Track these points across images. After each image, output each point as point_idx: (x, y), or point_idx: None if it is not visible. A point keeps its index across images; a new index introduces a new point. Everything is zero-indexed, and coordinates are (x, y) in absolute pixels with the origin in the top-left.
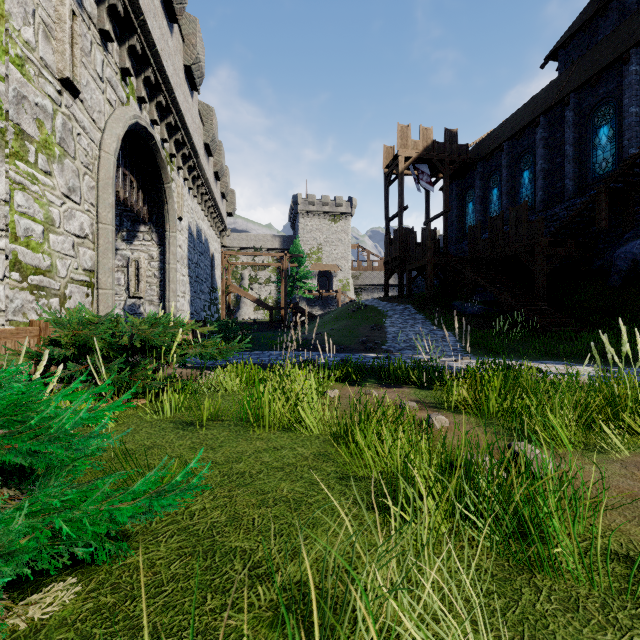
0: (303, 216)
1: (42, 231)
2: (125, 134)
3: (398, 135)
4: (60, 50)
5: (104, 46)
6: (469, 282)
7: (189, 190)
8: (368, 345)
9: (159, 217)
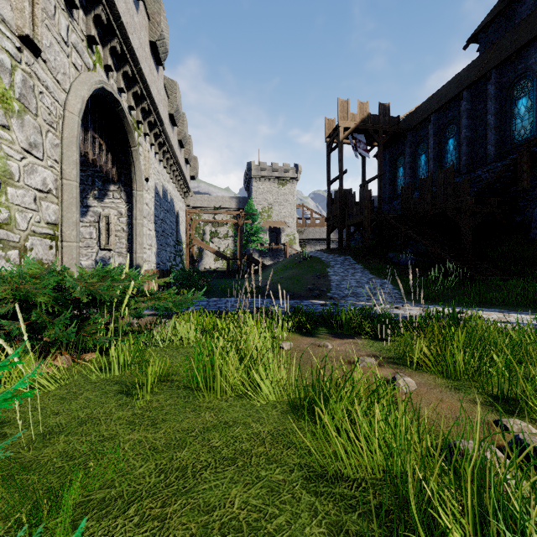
0: (256, 180)
1: None
2: (94, 100)
3: (338, 108)
4: (19, 7)
5: (69, 12)
6: (402, 236)
7: (155, 155)
8: (315, 292)
9: (127, 177)
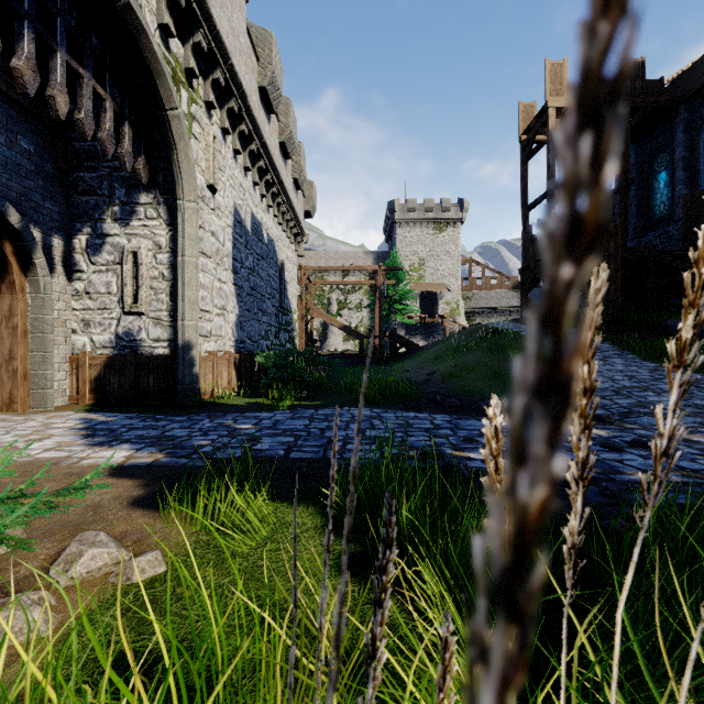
0: (401, 226)
1: None
2: None
3: (547, 77)
4: None
5: None
6: None
7: (236, 156)
8: None
9: (168, 177)
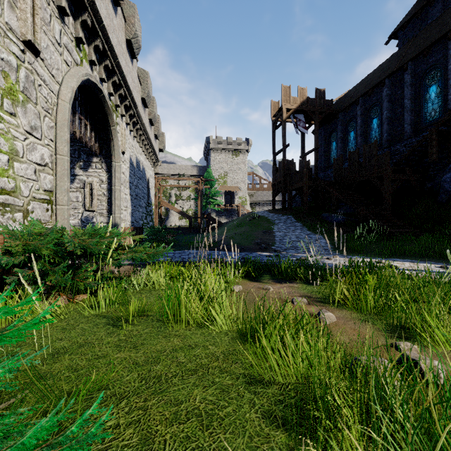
0: (214, 152)
1: (7, 160)
2: (80, 89)
3: (282, 93)
4: (23, 18)
5: (61, 19)
6: (334, 199)
7: (130, 132)
8: (262, 246)
9: (107, 151)
